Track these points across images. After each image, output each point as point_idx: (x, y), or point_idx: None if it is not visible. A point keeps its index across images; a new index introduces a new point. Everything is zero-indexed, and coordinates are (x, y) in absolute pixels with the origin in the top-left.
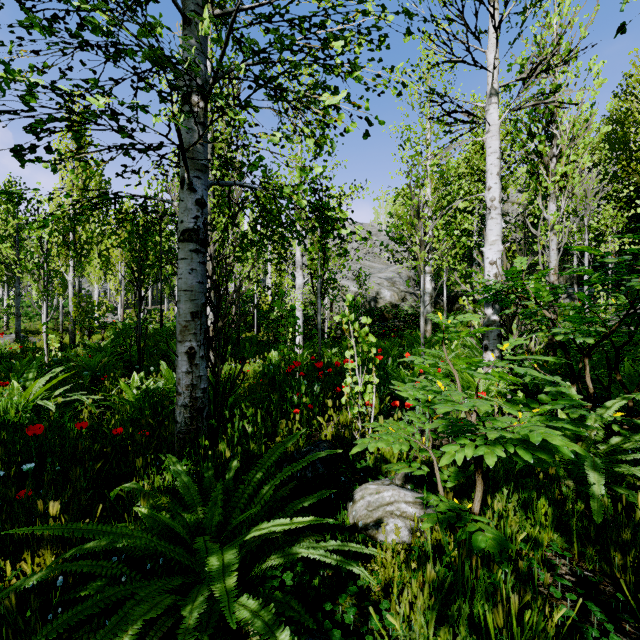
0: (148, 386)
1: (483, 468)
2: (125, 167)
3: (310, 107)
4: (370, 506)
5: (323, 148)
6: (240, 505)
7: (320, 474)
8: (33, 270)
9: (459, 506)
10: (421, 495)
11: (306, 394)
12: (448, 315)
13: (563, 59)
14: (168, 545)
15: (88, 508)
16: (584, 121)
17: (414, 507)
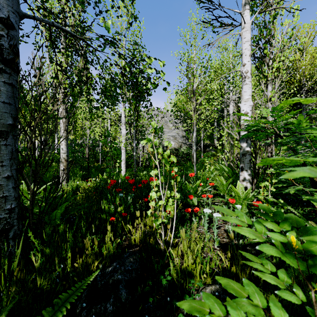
0: None
1: (311, 302)
2: None
3: None
4: None
5: None
6: None
7: (123, 303)
8: None
9: None
10: None
11: (121, 204)
12: (203, 154)
13: None
14: None
15: None
16: (287, 39)
17: None
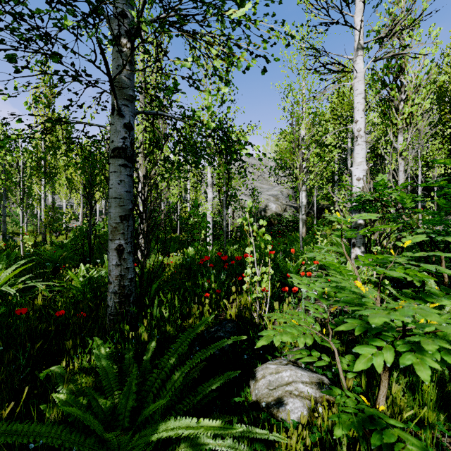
0: (92, 275)
1: None
2: (70, 101)
3: (218, 55)
4: (271, 385)
5: (228, 84)
6: (153, 389)
7: (226, 351)
8: (12, 187)
9: (374, 411)
10: (315, 375)
11: (214, 281)
12: (317, 221)
13: (413, 21)
14: (79, 437)
15: (20, 387)
16: (425, 73)
17: (310, 387)
